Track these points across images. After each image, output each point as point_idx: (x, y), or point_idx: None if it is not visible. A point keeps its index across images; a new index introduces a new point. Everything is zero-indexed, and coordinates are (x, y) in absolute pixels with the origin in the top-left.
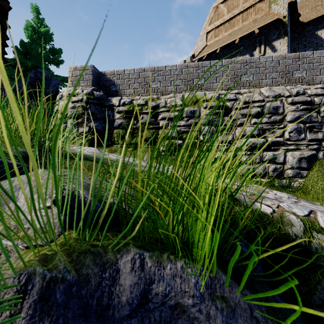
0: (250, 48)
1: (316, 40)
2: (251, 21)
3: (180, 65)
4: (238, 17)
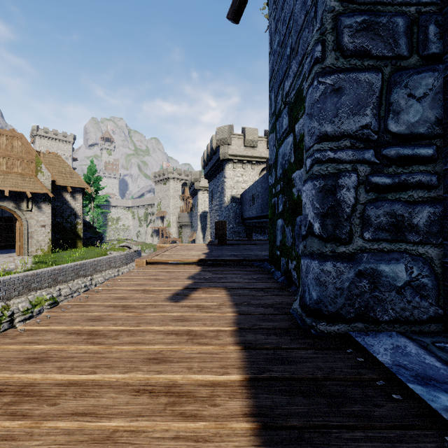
0: (17, 199)
1: (63, 199)
2: (18, 174)
3: (22, 276)
4: (2, 160)
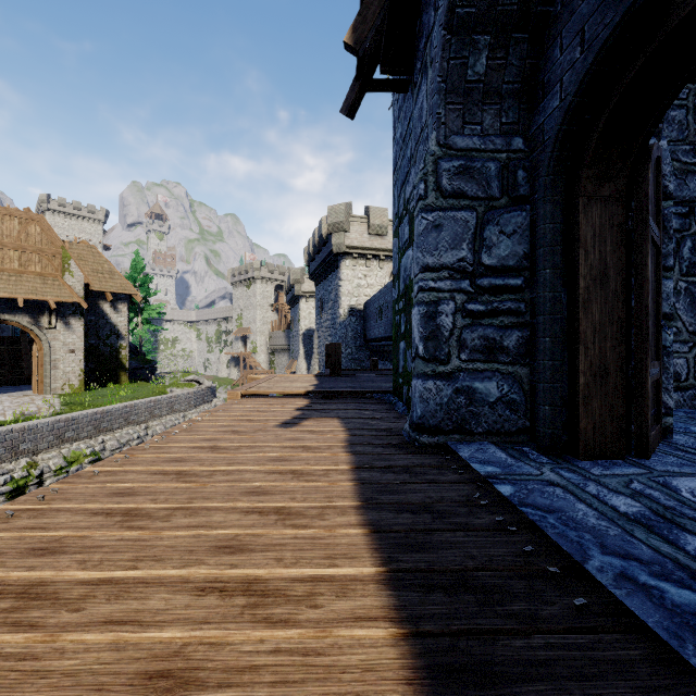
0: (34, 311)
1: (99, 310)
2: (36, 275)
3: (54, 421)
4: (13, 255)
